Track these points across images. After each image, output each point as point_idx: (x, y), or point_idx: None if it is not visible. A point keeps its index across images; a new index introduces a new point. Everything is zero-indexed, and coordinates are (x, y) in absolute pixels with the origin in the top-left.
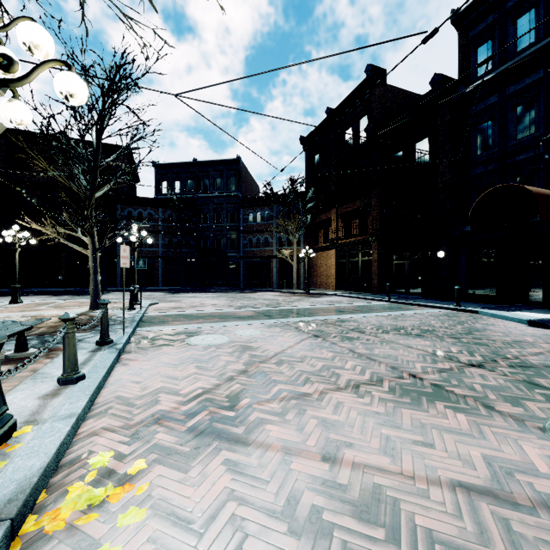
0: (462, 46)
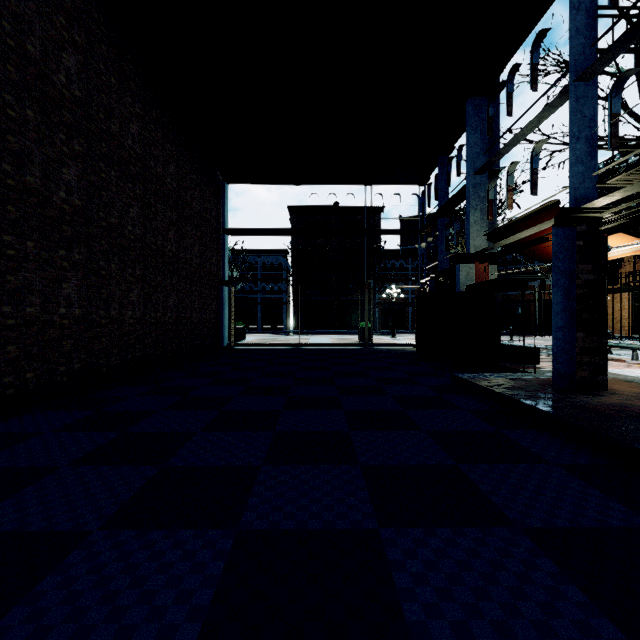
0: None
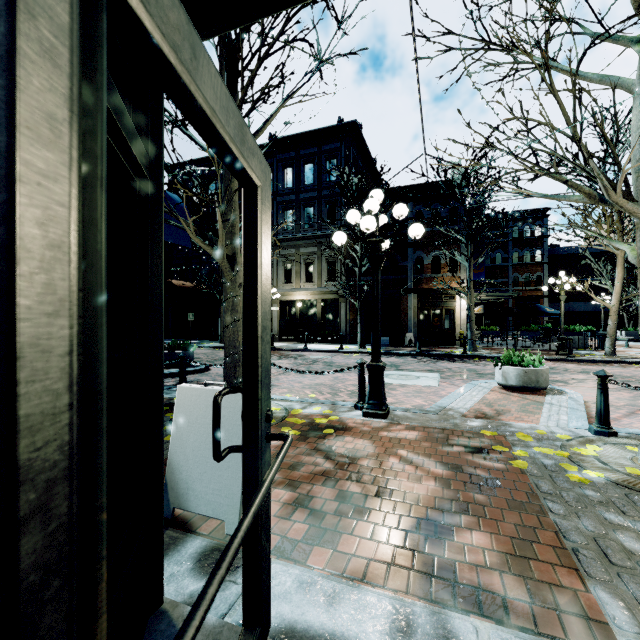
0: (170, 184)
